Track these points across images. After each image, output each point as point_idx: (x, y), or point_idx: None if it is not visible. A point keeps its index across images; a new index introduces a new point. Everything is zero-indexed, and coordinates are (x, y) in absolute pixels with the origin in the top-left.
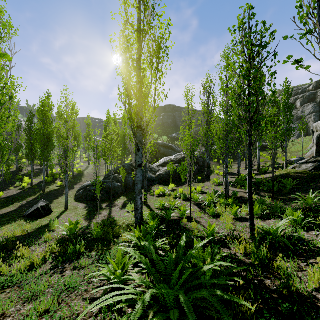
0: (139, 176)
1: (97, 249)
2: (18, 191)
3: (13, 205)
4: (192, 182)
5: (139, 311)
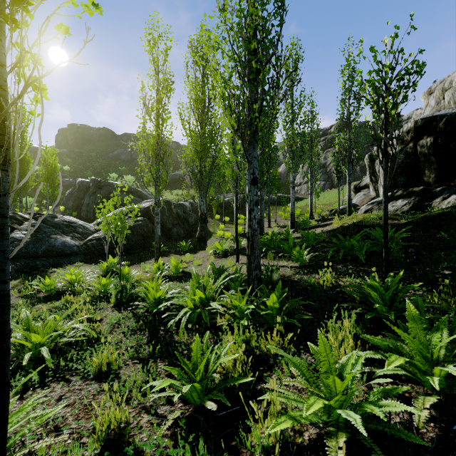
0: None
1: None
2: None
3: None
4: (168, 253)
5: None
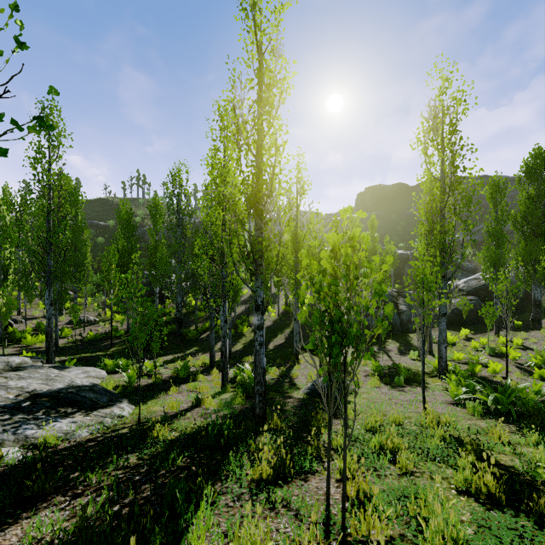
0: (443, 325)
1: (413, 384)
2: (270, 321)
3: (278, 336)
4: (502, 328)
5: (492, 396)
